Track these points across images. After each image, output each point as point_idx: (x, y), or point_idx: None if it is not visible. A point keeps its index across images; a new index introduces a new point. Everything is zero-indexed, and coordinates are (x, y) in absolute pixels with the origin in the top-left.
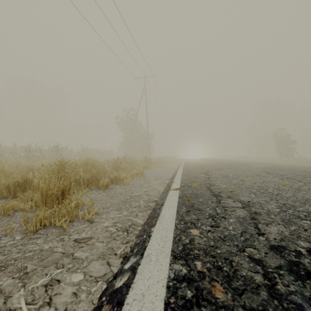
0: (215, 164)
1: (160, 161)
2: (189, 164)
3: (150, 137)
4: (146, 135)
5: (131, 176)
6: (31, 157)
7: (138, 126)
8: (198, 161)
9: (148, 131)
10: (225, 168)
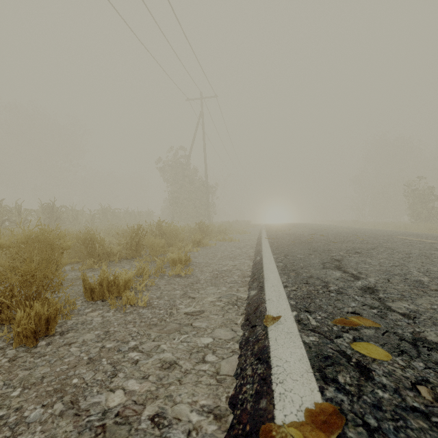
0: (329, 237)
1: (225, 229)
2: (277, 236)
3: (211, 191)
4: (204, 188)
5: (155, 270)
6: (1, 222)
7: (192, 174)
8: (288, 228)
9: (207, 182)
10: (364, 249)
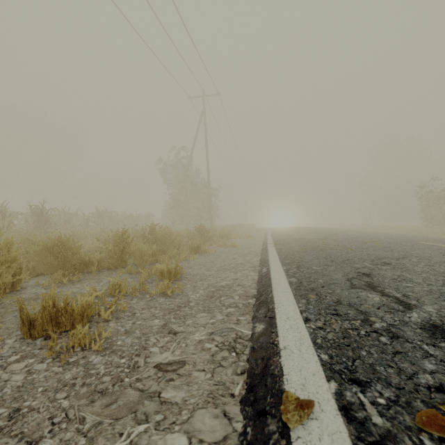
0: (343, 243)
1: (227, 234)
2: (284, 242)
3: (213, 193)
4: (206, 189)
5: (133, 288)
6: None
7: (194, 176)
8: (295, 232)
9: (209, 184)
10: (392, 258)
